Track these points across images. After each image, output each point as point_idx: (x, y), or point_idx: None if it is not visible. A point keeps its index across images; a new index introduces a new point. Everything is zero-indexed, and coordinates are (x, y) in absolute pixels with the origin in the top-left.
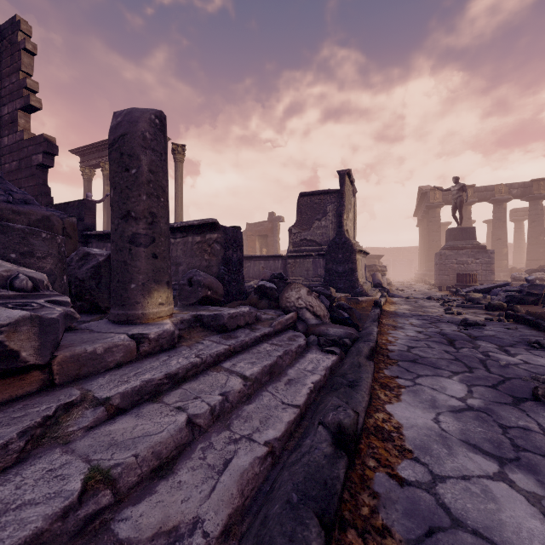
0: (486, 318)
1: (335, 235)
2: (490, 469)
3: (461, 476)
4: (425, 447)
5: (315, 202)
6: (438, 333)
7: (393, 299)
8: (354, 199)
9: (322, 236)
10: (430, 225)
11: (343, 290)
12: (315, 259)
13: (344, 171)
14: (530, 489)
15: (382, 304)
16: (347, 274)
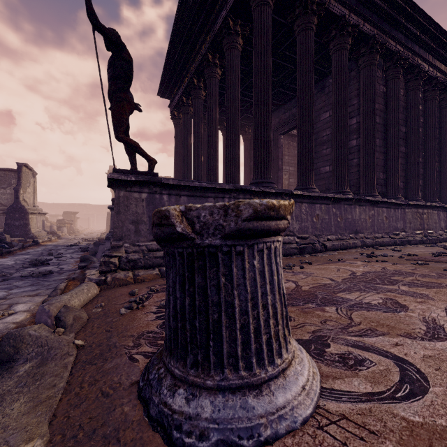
0: (86, 243)
1: (14, 203)
2: (13, 261)
3: (5, 262)
4: (1, 261)
5: (1, 175)
6: (51, 249)
7: (60, 240)
8: (34, 179)
9: (7, 200)
10: (113, 193)
11: (20, 236)
12: (0, 216)
13: (21, 164)
14: (18, 261)
15: (41, 242)
16: (23, 226)
